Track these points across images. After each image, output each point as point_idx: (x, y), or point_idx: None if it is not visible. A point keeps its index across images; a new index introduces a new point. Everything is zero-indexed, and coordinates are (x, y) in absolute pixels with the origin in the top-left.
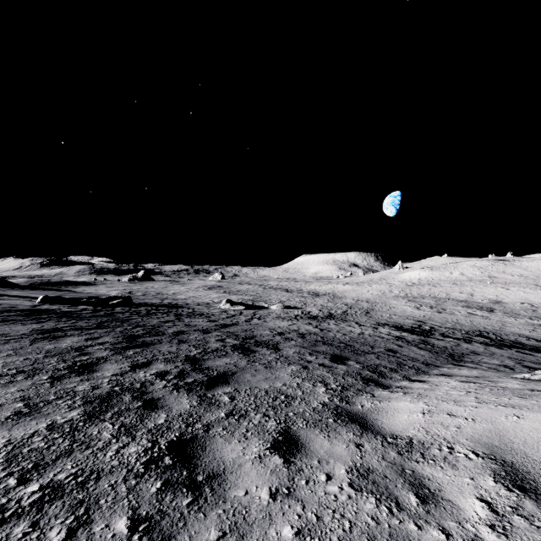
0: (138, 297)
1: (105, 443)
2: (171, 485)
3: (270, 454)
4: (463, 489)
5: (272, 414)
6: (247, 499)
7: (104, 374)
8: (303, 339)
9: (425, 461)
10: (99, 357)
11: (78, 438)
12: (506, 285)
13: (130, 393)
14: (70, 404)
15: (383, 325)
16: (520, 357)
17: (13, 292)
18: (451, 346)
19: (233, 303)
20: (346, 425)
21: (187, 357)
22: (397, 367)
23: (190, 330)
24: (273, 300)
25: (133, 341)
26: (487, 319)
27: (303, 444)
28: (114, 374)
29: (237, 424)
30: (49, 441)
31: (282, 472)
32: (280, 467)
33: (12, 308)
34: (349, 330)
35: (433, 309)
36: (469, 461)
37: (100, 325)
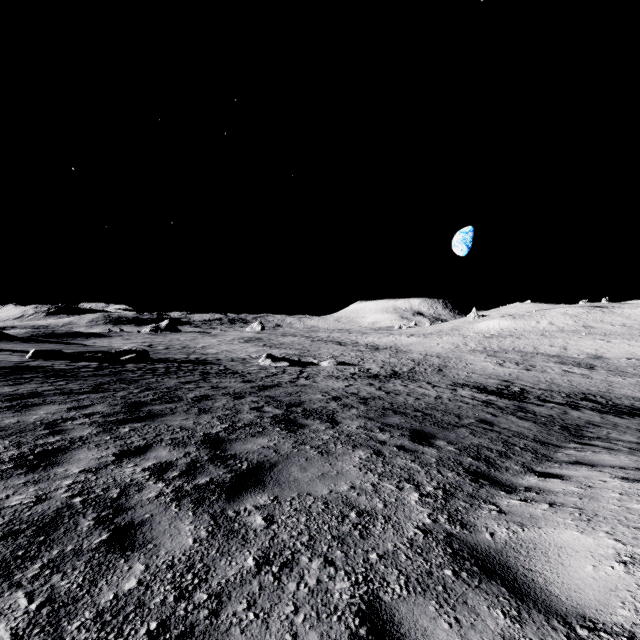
0: (159, 351)
1: None
2: None
3: None
4: None
5: (340, 559)
6: None
7: (69, 469)
8: (366, 406)
9: None
10: (75, 439)
11: None
12: (606, 336)
13: (96, 511)
14: None
15: (461, 385)
16: None
17: (3, 346)
18: (558, 414)
19: (275, 359)
20: (480, 587)
21: (206, 436)
22: (505, 449)
23: (217, 395)
24: (323, 355)
25: (136, 410)
26: (588, 379)
27: None
28: (85, 469)
29: (277, 590)
30: None
31: None
32: None
33: None
34: (422, 392)
35: (519, 366)
36: None
37: (97, 387)
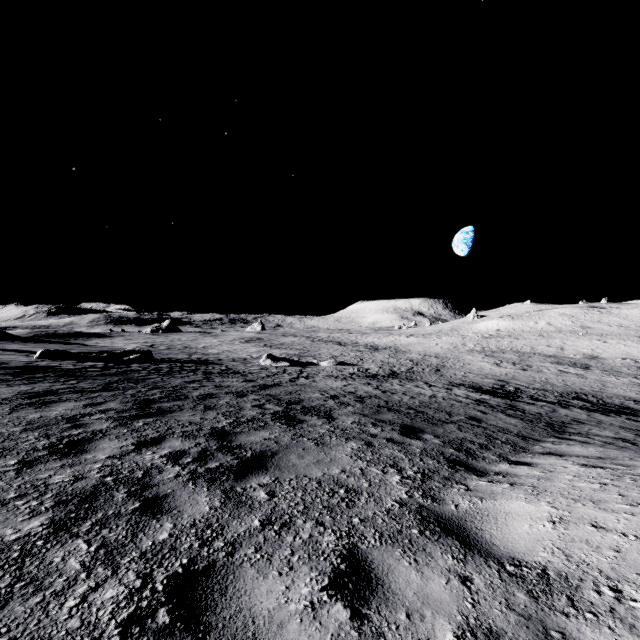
0: (161, 351)
1: (67, 580)
2: None
3: (329, 600)
4: None
5: (329, 521)
6: None
7: (96, 455)
8: (362, 404)
9: (579, 613)
10: (96, 431)
11: (27, 571)
12: (603, 337)
13: (126, 487)
14: (34, 506)
15: (457, 385)
16: (634, 427)
17: (9, 346)
18: (546, 412)
19: (275, 359)
20: (438, 540)
21: (213, 429)
22: (487, 442)
23: (221, 393)
24: (323, 355)
25: (146, 407)
26: (583, 379)
27: (378, 578)
28: (110, 455)
29: (278, 541)
30: None
31: None
32: (346, 629)
33: (1, 365)
34: (417, 391)
35: (516, 366)
36: None
37: (107, 386)
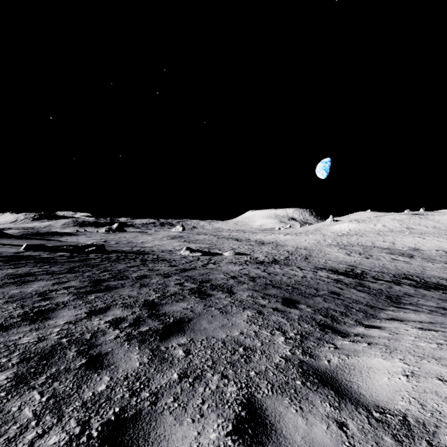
0: (111, 245)
1: (20, 428)
2: None
3: (233, 444)
4: None
5: (231, 374)
6: None
7: (57, 321)
8: (254, 282)
9: None
10: (59, 303)
11: None
12: (422, 235)
13: (77, 346)
14: (3, 363)
15: (321, 269)
16: None
17: (4, 241)
18: (385, 288)
19: (192, 250)
20: (317, 390)
21: (145, 301)
22: (346, 310)
23: (152, 275)
24: (226, 248)
25: (98, 285)
26: (409, 264)
27: (272, 424)
28: (68, 321)
29: (192, 391)
30: None
31: None
32: None
33: None
34: (293, 273)
35: (361, 255)
36: None
37: (71, 269)
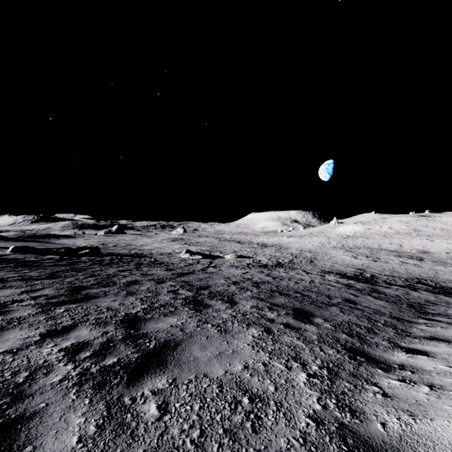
0: (109, 247)
1: None
2: None
3: None
4: None
5: None
6: None
7: None
8: (258, 289)
9: None
10: (13, 319)
11: None
12: (430, 237)
13: None
14: None
15: (328, 272)
16: None
17: None
18: (402, 294)
19: (192, 253)
20: None
21: (126, 316)
22: (371, 325)
23: (144, 280)
24: (227, 250)
25: (76, 293)
26: (419, 267)
27: None
28: (7, 350)
29: None
30: None
31: None
32: None
33: None
34: (299, 278)
35: (369, 258)
36: None
37: (52, 274)
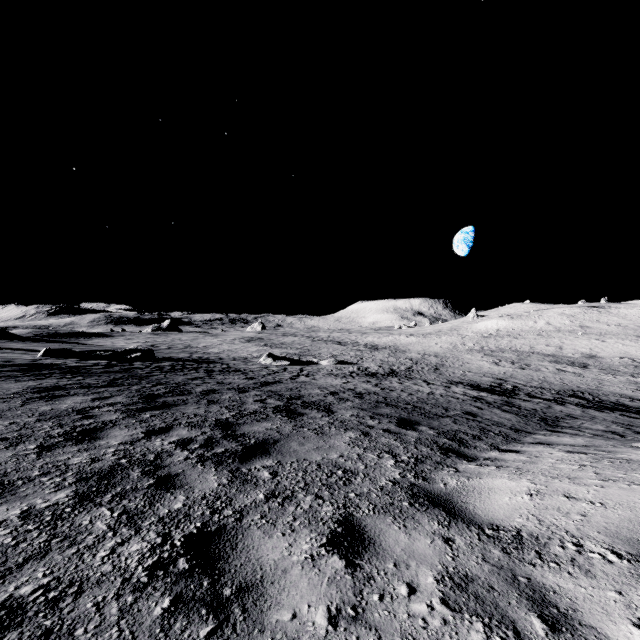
0: (162, 350)
1: (97, 538)
2: (184, 604)
3: (327, 553)
4: (609, 608)
5: (327, 496)
6: (295, 625)
7: (109, 442)
8: (361, 399)
9: (544, 563)
10: (106, 421)
11: (60, 530)
12: (602, 336)
13: (140, 467)
14: (58, 482)
15: (456, 383)
16: (627, 422)
17: (12, 345)
18: (542, 408)
19: (276, 358)
20: (426, 511)
21: (217, 421)
22: (481, 433)
23: (223, 389)
24: (323, 354)
25: (152, 401)
26: (580, 377)
27: (371, 538)
28: (122, 442)
29: (281, 510)
30: (19, 535)
31: (345, 582)
32: (341, 574)
33: (7, 363)
34: (416, 389)
35: (515, 365)
36: (610, 566)
37: (112, 382)
